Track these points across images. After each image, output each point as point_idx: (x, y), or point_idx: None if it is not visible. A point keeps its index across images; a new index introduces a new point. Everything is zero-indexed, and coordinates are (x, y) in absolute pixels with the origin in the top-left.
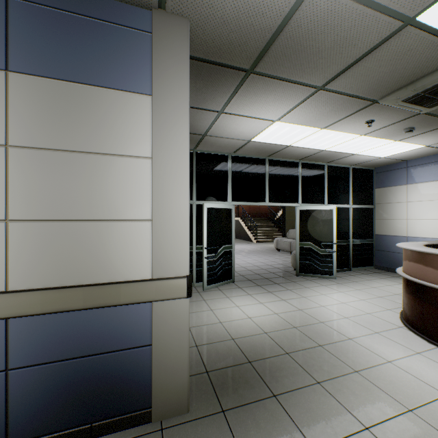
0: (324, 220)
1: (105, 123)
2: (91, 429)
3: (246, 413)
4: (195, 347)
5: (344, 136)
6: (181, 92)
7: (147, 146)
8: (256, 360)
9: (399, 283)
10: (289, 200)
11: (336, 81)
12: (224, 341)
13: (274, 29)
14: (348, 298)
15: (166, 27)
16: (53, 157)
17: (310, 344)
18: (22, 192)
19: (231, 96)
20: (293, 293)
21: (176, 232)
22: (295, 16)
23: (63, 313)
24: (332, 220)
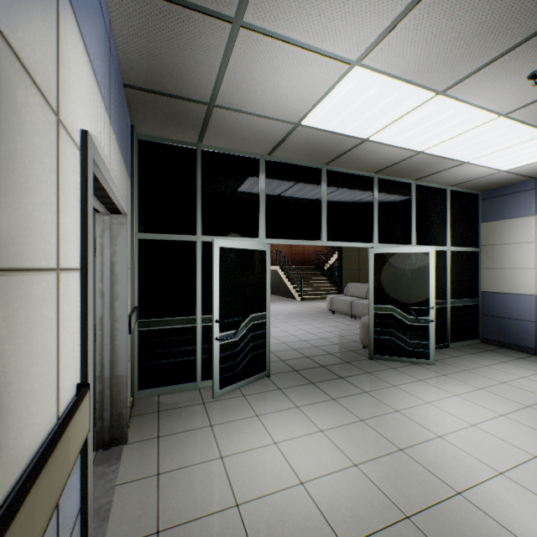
0: (415, 269)
1: None
2: None
3: None
4: None
5: (469, 117)
6: None
7: None
8: None
9: (536, 372)
10: (359, 238)
11: None
12: None
13: None
14: (475, 410)
15: None
16: None
17: None
18: None
19: None
20: (376, 402)
21: None
22: None
23: None
24: (429, 270)
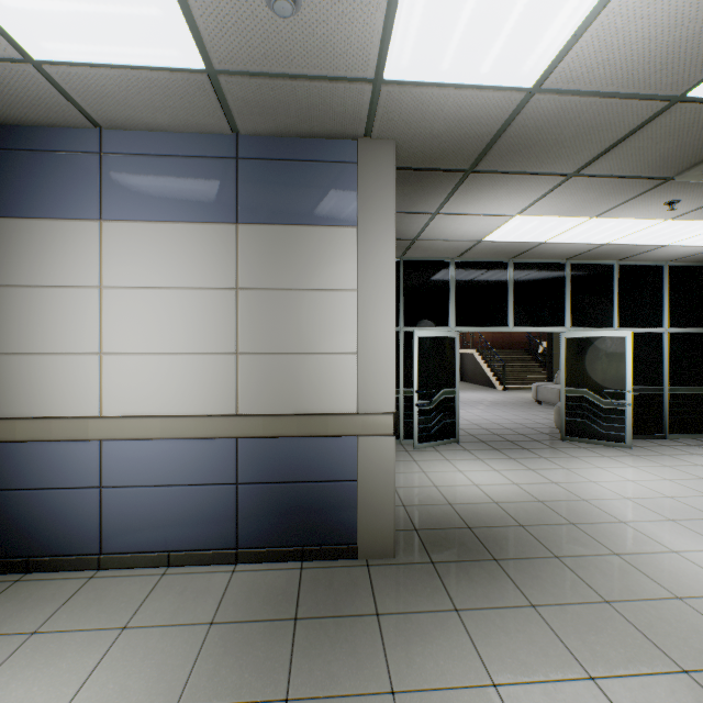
0: (610, 353)
1: (314, 260)
2: (302, 552)
3: (459, 567)
4: (402, 506)
5: (634, 224)
6: (387, 218)
7: (353, 279)
8: (478, 527)
9: None
10: (549, 323)
11: (594, 166)
12: (439, 505)
13: (494, 133)
14: (642, 475)
15: (372, 154)
16: (272, 295)
17: (557, 521)
18: (248, 329)
19: (448, 196)
20: (549, 463)
21: (381, 366)
22: (518, 119)
23: (280, 439)
24: (625, 354)
